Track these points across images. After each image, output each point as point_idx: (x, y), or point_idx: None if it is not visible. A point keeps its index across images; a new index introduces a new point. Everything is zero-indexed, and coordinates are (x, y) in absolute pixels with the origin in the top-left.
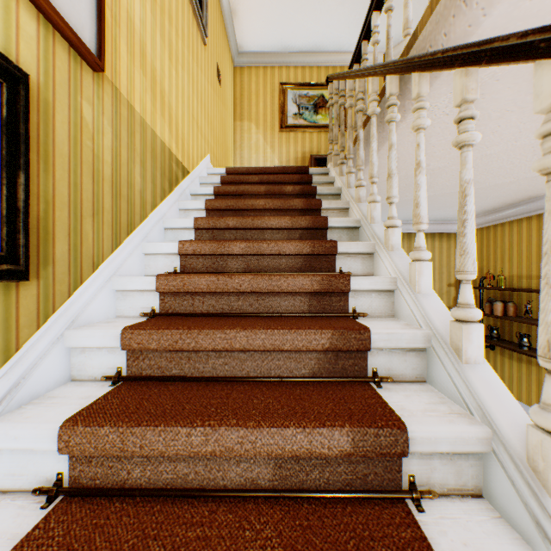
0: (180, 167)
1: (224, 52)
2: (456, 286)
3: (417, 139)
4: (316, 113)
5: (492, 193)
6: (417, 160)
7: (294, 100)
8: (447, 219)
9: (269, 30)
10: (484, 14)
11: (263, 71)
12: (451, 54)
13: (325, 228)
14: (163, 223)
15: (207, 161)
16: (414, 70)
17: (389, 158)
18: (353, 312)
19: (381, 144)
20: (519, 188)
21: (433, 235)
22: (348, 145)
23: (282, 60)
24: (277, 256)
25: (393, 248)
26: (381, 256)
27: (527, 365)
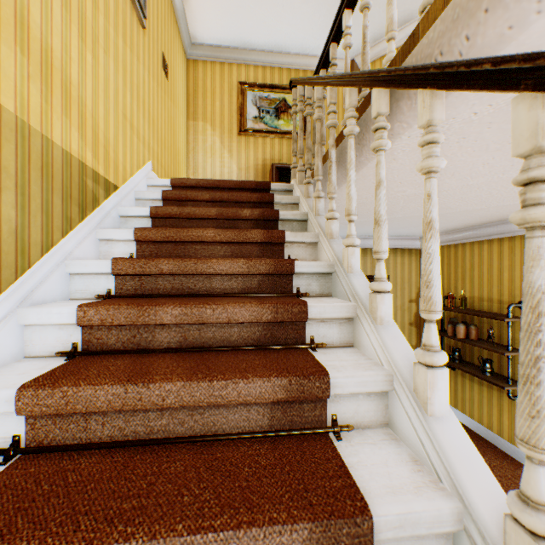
0: (101, 182)
1: (173, 40)
2: (417, 302)
3: (428, 187)
4: (278, 117)
5: (460, 217)
6: (428, 217)
7: (254, 101)
8: (409, 235)
9: (226, 22)
10: (539, 9)
11: (220, 66)
12: (516, 66)
13: (291, 274)
14: (66, 266)
15: (148, 169)
16: (425, 85)
17: (377, 199)
18: (333, 424)
19: (358, 168)
20: (487, 213)
21: (395, 250)
22: (316, 165)
23: (241, 57)
24: (227, 323)
25: (383, 320)
26: (366, 327)
27: (488, 389)
